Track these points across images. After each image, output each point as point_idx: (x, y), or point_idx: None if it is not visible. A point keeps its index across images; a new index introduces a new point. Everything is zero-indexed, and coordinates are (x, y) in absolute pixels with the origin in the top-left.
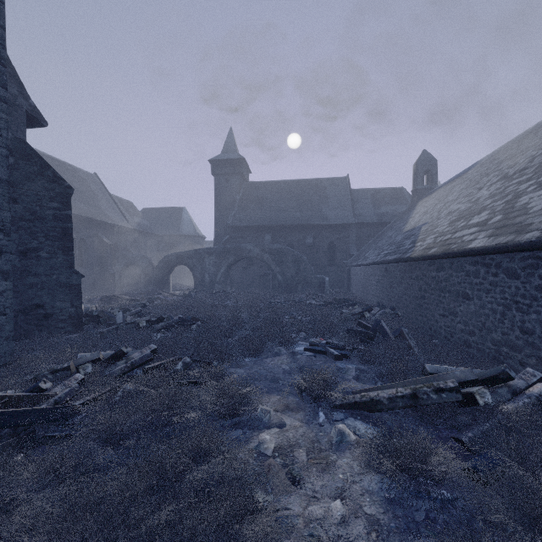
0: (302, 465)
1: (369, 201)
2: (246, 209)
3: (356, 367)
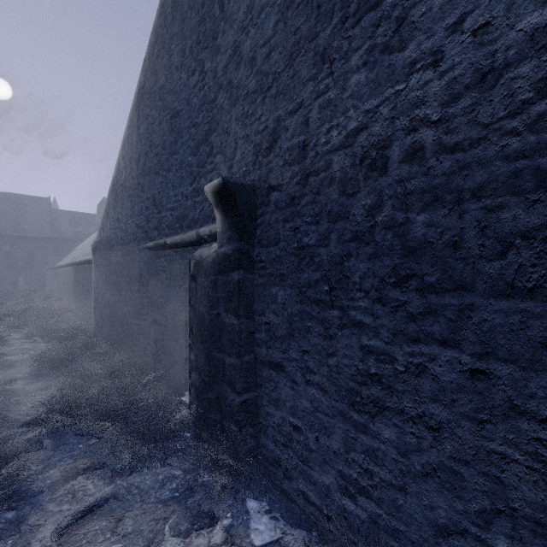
0: None
1: (68, 222)
2: None
3: None
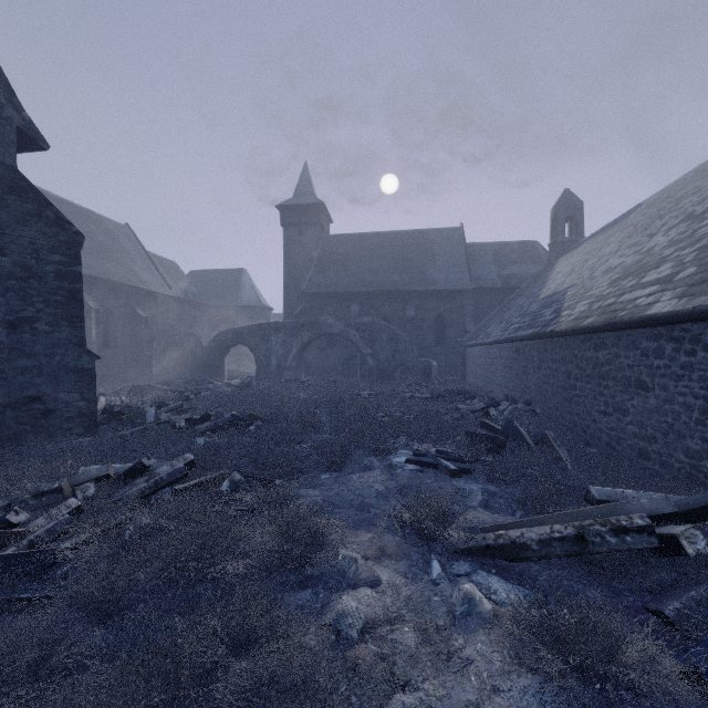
0: (409, 655)
1: (491, 260)
2: (325, 271)
3: (482, 489)
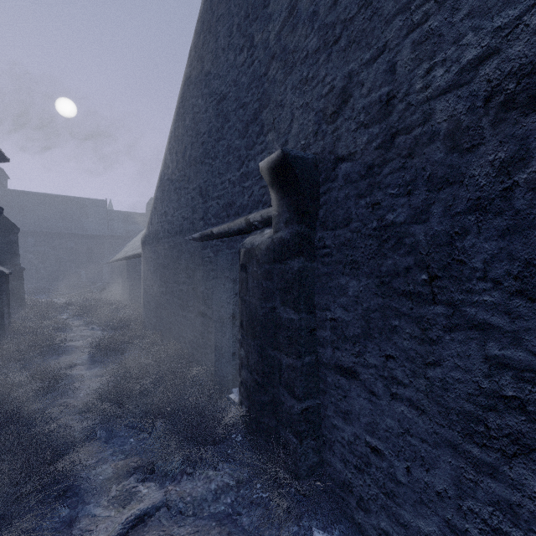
0: None
1: (121, 221)
2: (5, 214)
3: None
